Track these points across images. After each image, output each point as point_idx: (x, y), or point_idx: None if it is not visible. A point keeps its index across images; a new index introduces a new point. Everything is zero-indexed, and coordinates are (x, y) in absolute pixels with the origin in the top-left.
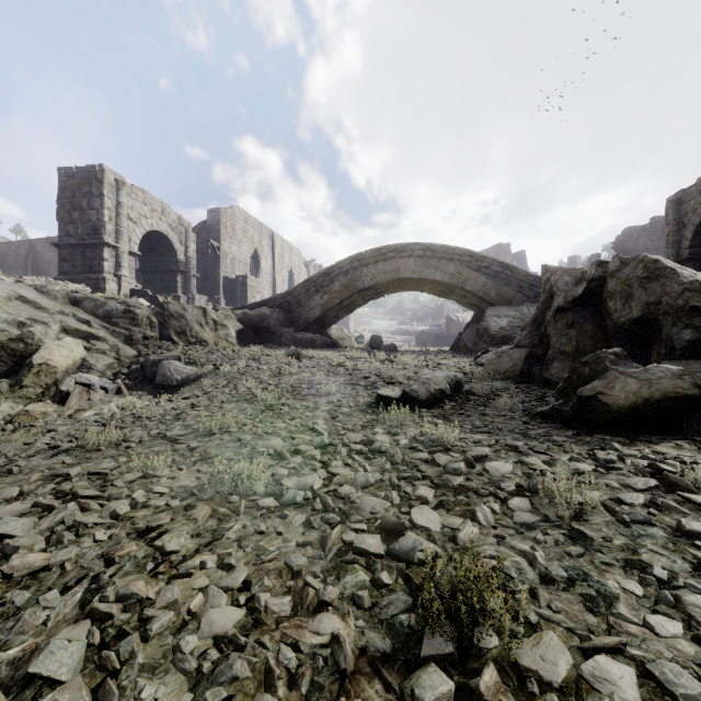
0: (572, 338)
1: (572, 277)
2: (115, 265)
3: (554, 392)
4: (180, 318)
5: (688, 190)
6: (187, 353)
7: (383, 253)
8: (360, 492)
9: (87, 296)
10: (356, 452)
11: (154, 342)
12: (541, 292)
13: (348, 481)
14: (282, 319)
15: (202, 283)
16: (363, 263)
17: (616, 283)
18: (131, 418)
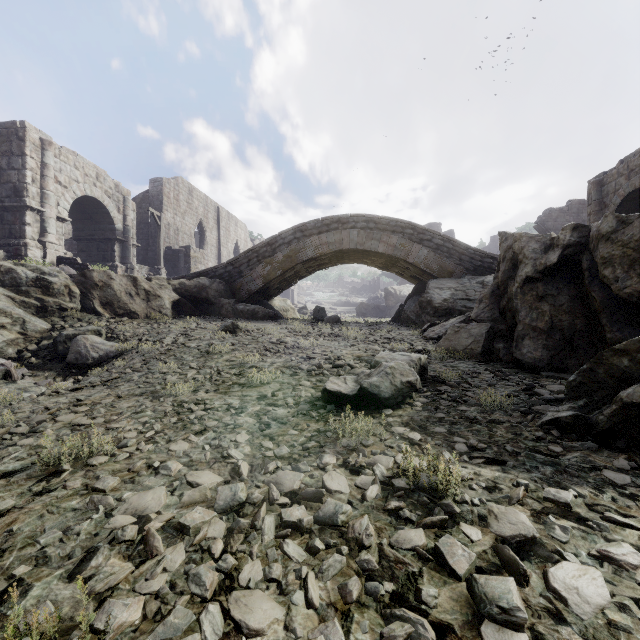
0: (544, 313)
1: (540, 244)
2: (40, 231)
3: (533, 377)
4: (105, 287)
5: (609, 172)
6: (112, 326)
7: (327, 224)
8: None
9: None
10: (292, 527)
11: (74, 314)
12: (501, 262)
13: None
14: (222, 290)
15: (143, 253)
16: (306, 234)
17: (613, 246)
18: None
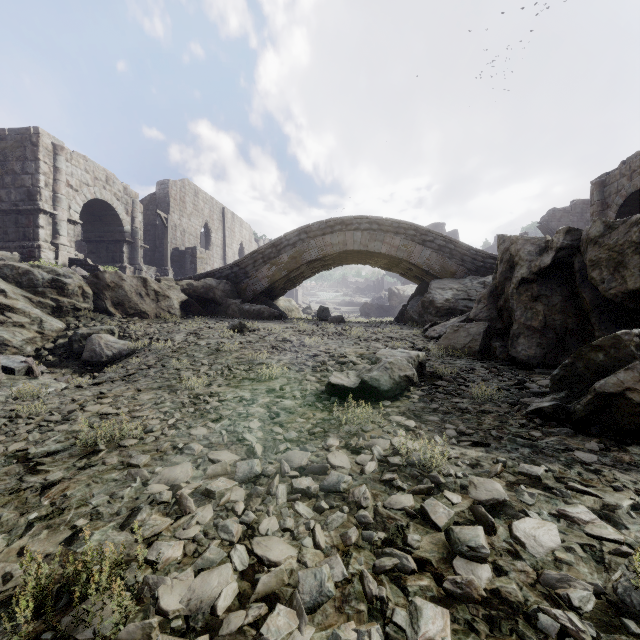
0: (538, 312)
1: (535, 246)
2: (52, 233)
3: (526, 373)
4: (117, 288)
5: (612, 173)
6: (123, 325)
7: (331, 226)
8: (308, 622)
9: (7, 263)
10: (301, 493)
11: (87, 314)
12: (498, 263)
13: (286, 582)
14: (228, 290)
15: (151, 254)
16: (310, 235)
17: (600, 249)
18: (3, 419)
